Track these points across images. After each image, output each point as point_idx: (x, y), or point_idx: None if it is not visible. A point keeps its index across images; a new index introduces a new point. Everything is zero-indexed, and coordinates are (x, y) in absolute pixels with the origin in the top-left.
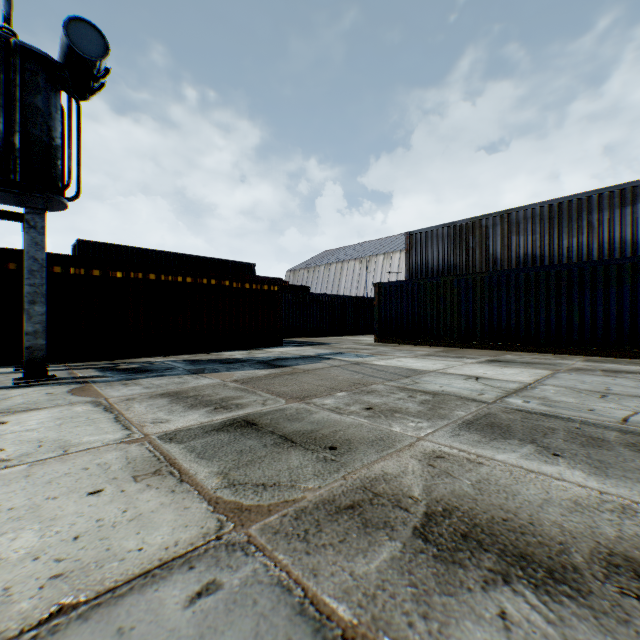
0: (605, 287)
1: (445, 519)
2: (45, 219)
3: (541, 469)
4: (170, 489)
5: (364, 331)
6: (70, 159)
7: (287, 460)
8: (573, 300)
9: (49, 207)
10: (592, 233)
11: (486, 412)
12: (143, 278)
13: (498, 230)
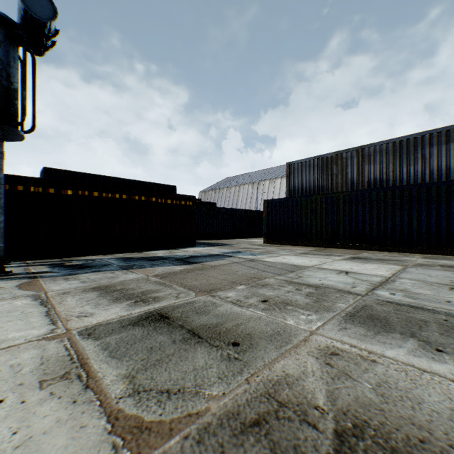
0: (437, 202)
1: (358, 441)
2: (3, 146)
3: (432, 368)
4: (72, 398)
5: (255, 235)
6: (25, 99)
7: (193, 359)
8: (412, 212)
9: (10, 138)
10: (425, 163)
11: (363, 304)
12: (89, 195)
13: (355, 161)
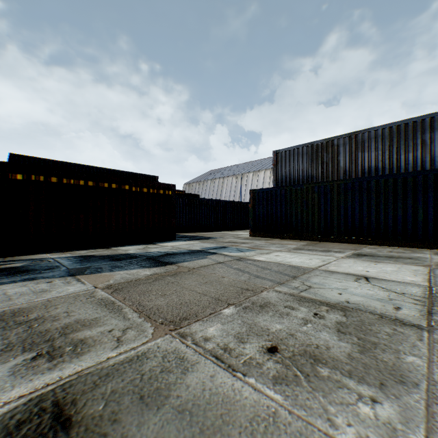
0: None
1: None
2: None
3: None
4: None
5: (240, 227)
6: None
7: None
8: (418, 202)
9: None
10: (425, 149)
11: None
12: (45, 181)
13: (347, 148)
